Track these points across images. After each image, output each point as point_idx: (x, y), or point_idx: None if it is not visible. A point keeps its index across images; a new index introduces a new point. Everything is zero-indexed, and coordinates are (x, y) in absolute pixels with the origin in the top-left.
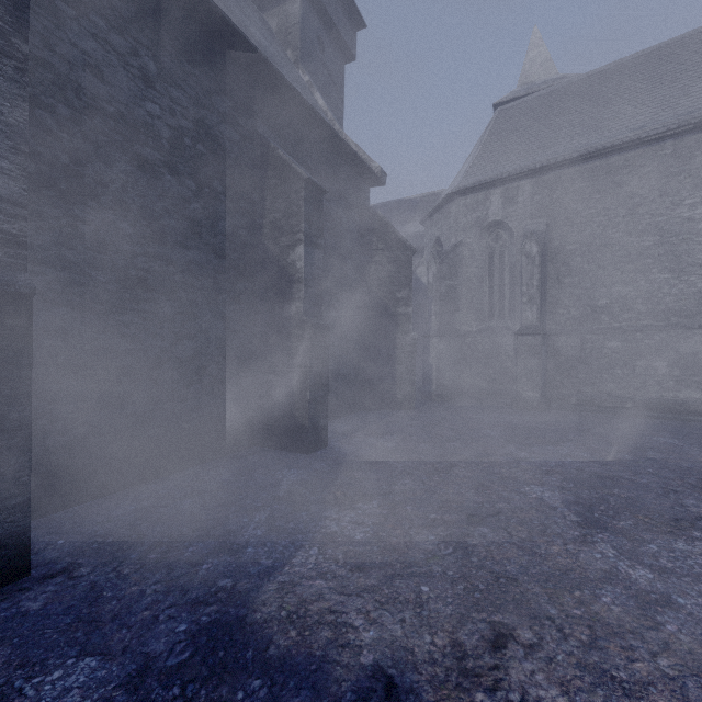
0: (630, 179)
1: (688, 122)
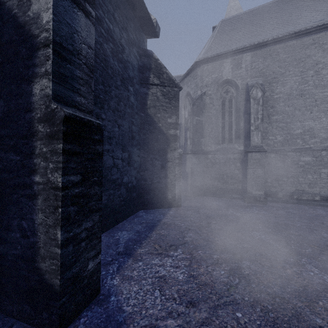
0: (316, 52)
1: None
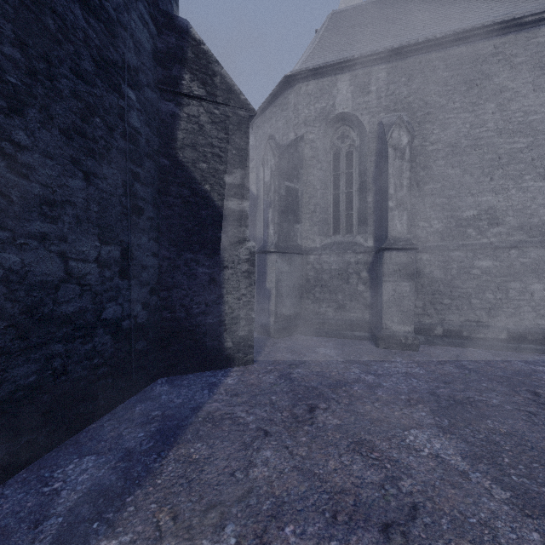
0: (500, 69)
1: None
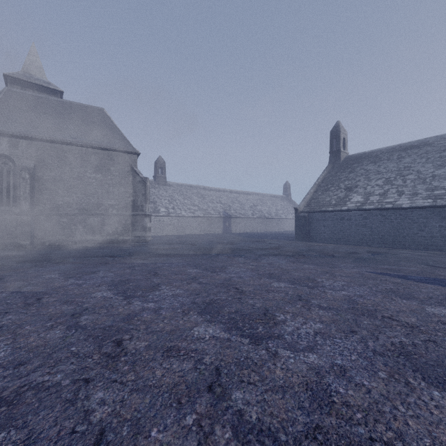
0: (71, 157)
1: (89, 144)
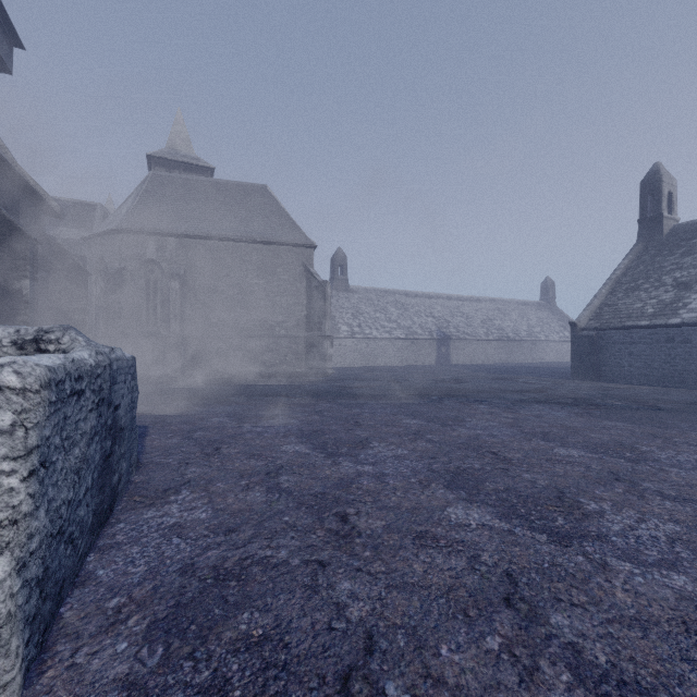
0: (227, 257)
1: (250, 238)
